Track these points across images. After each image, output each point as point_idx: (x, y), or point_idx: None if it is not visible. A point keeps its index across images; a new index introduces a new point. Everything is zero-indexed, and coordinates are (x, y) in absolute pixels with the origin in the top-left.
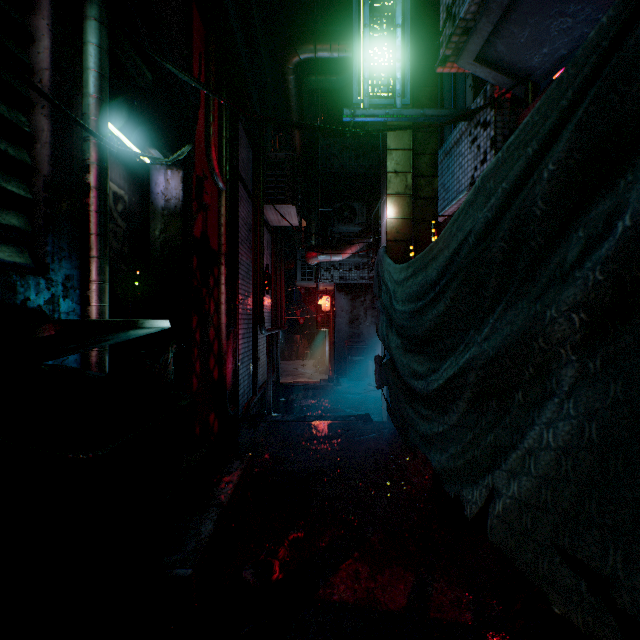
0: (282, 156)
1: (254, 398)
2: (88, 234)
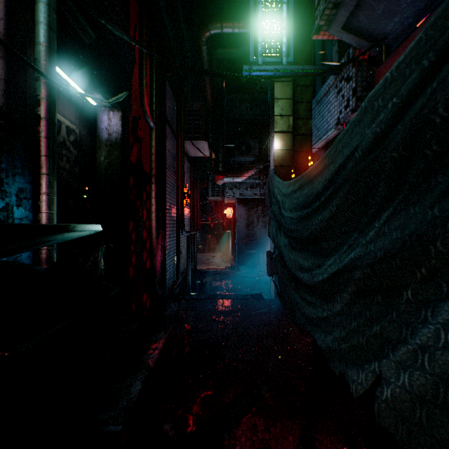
0: (198, 105)
1: (177, 281)
2: (39, 155)
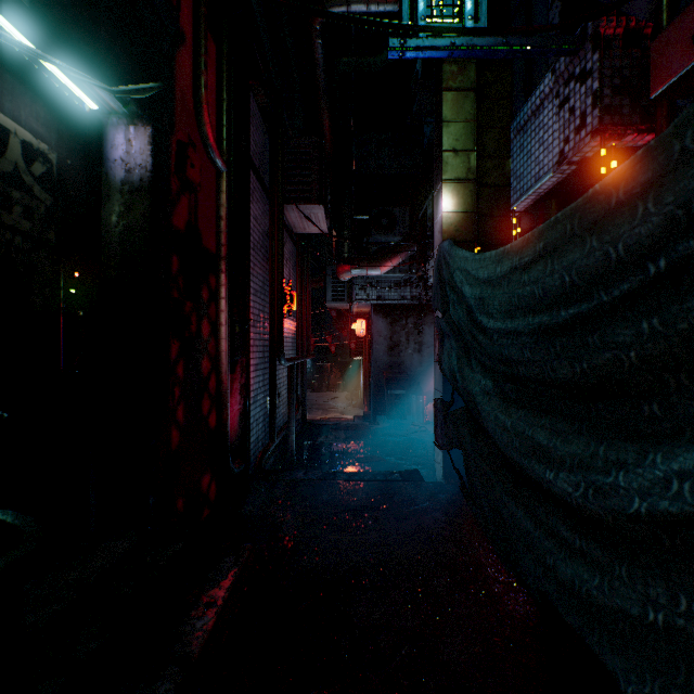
0: (307, 144)
1: (271, 445)
2: None
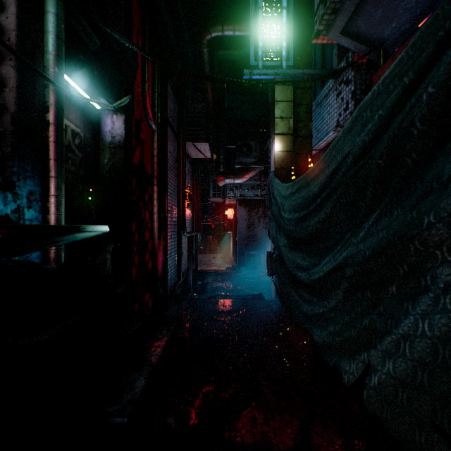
0: (199, 107)
1: (178, 282)
2: (48, 159)
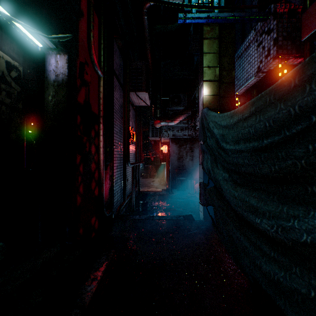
0: (140, 64)
1: (123, 203)
2: None
